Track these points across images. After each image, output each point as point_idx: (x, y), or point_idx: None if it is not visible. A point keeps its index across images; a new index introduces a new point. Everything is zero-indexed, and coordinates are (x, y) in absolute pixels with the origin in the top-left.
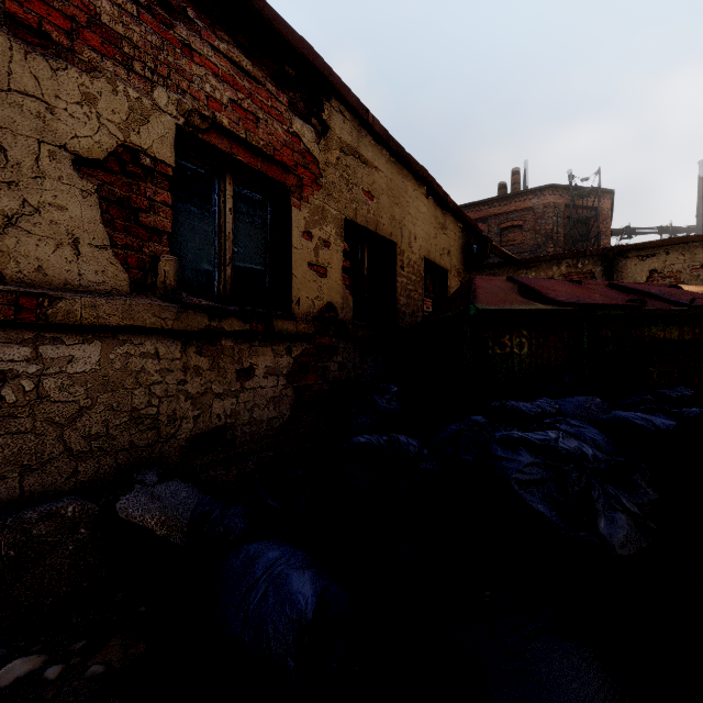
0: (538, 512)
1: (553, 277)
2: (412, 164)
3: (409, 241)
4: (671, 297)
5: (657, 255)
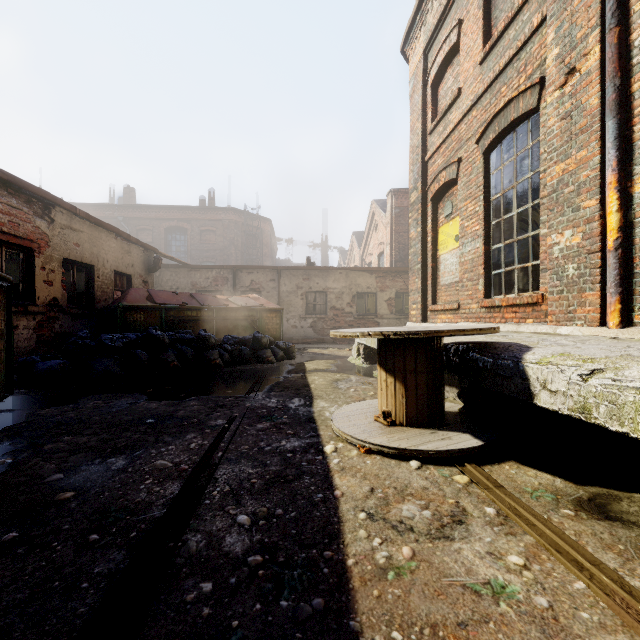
0: (106, 342)
1: (209, 278)
2: (105, 226)
3: (103, 263)
4: (202, 301)
5: (254, 273)
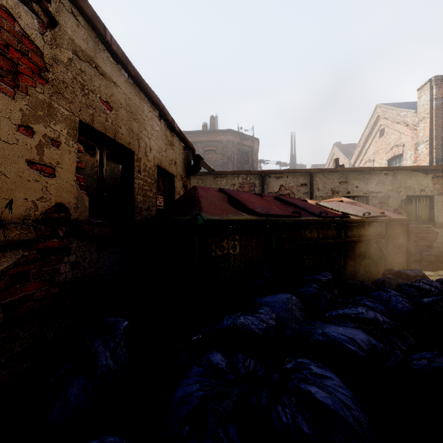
0: None
1: (235, 184)
2: (148, 90)
3: (145, 151)
4: (309, 209)
5: (283, 177)
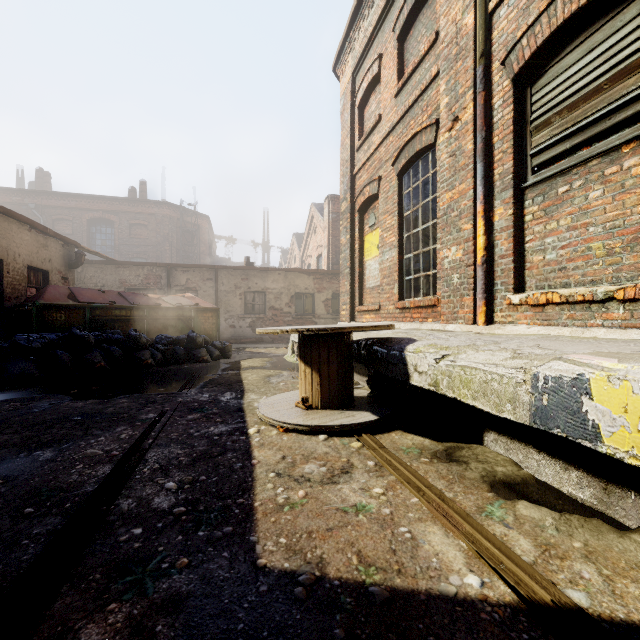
0: (21, 343)
1: (140, 275)
2: (16, 216)
3: (14, 257)
4: (132, 300)
5: (190, 271)
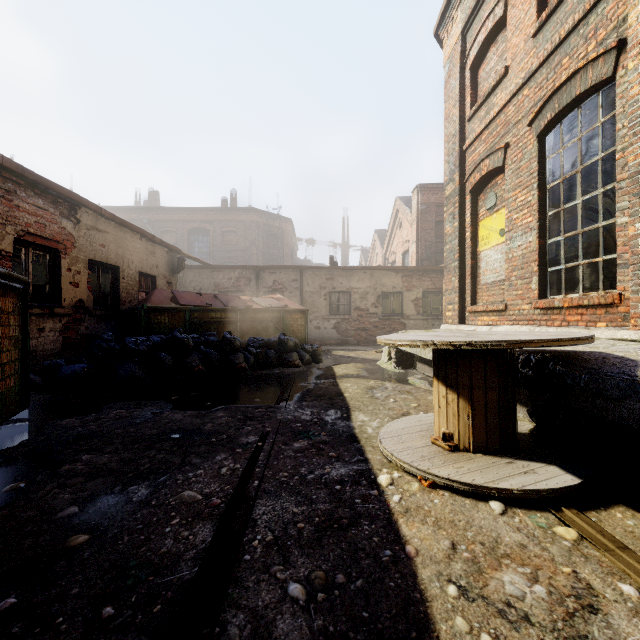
0: (130, 346)
1: (231, 278)
2: (130, 226)
3: (128, 264)
4: (226, 302)
5: (277, 273)
